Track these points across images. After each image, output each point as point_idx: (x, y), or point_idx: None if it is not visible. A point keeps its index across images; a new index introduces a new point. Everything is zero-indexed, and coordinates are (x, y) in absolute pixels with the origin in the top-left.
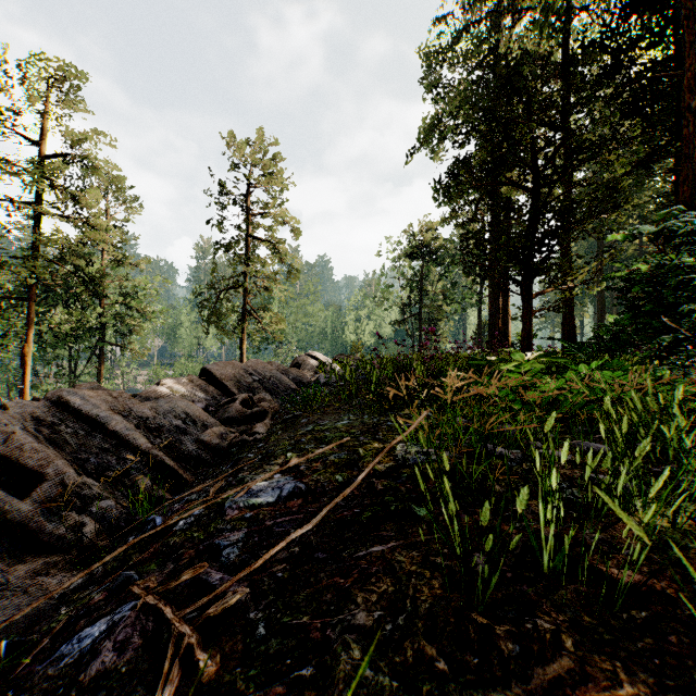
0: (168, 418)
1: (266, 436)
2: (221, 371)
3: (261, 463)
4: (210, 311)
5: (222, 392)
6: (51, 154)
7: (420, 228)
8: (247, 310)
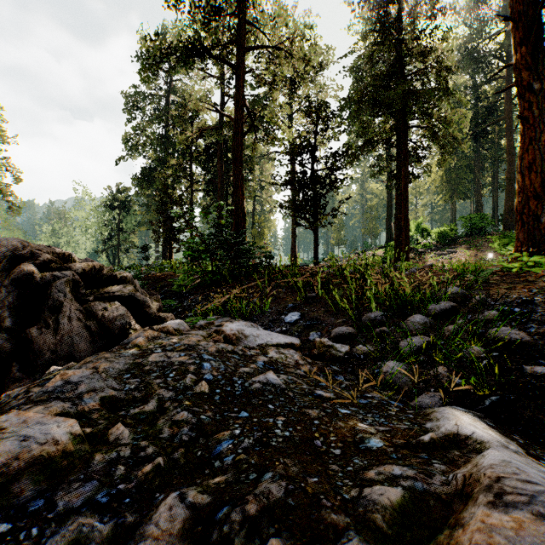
0: None
1: None
2: None
3: None
4: None
5: None
6: None
7: (119, 190)
8: None
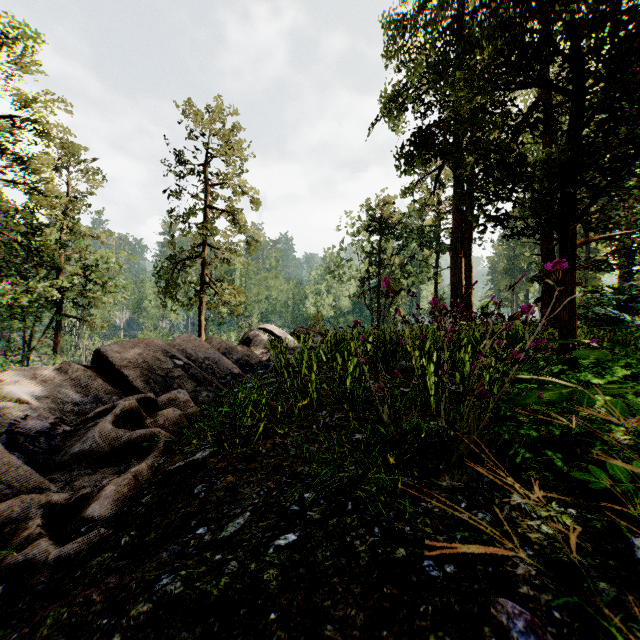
0: None
1: (93, 548)
2: (123, 354)
3: None
4: (167, 282)
5: (121, 385)
6: None
7: (379, 203)
8: (205, 281)
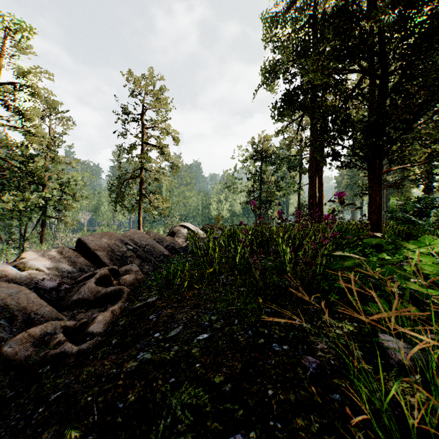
0: None
1: (96, 346)
2: (95, 242)
3: None
4: (117, 194)
5: (95, 261)
6: None
7: (260, 140)
8: (143, 193)
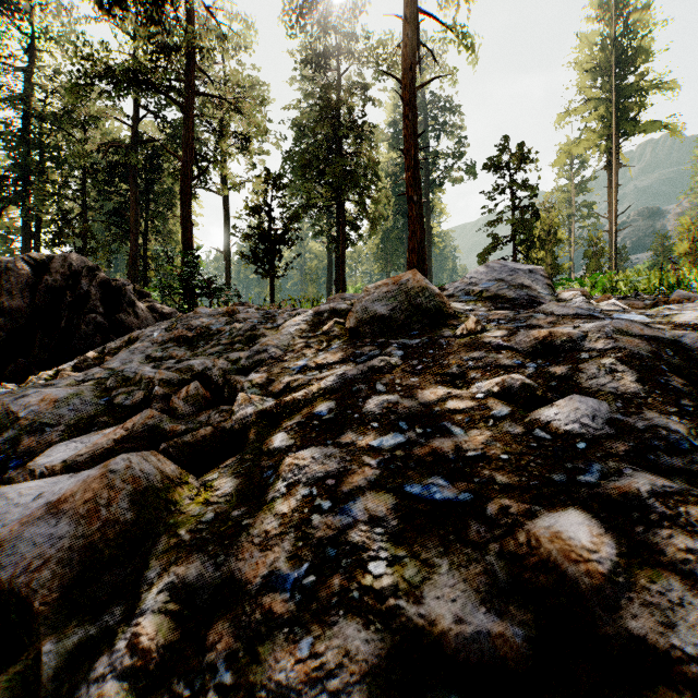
0: None
1: None
2: None
3: None
4: None
5: None
6: None
7: None
8: None
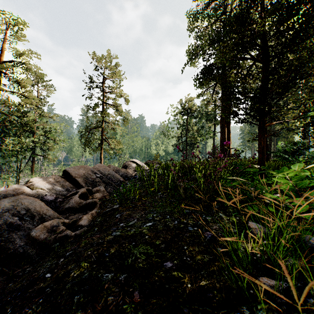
0: (4, 216)
1: (85, 232)
2: (75, 172)
3: (39, 312)
4: (85, 139)
5: (75, 184)
6: (3, 59)
7: (186, 101)
8: (103, 138)
